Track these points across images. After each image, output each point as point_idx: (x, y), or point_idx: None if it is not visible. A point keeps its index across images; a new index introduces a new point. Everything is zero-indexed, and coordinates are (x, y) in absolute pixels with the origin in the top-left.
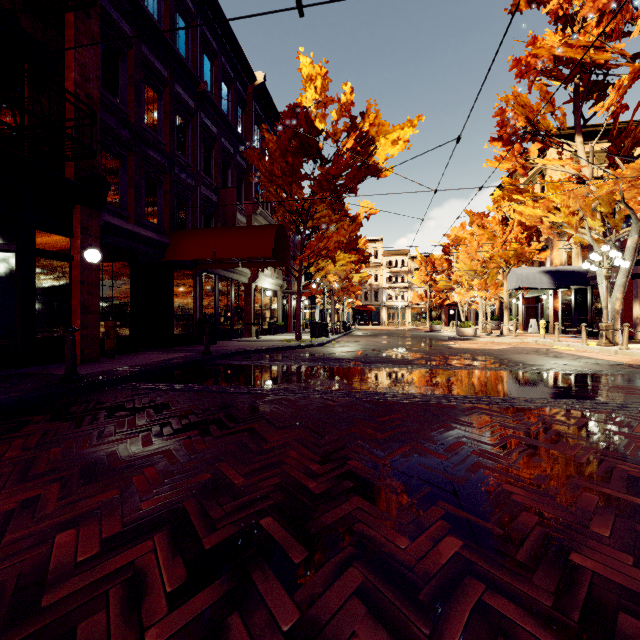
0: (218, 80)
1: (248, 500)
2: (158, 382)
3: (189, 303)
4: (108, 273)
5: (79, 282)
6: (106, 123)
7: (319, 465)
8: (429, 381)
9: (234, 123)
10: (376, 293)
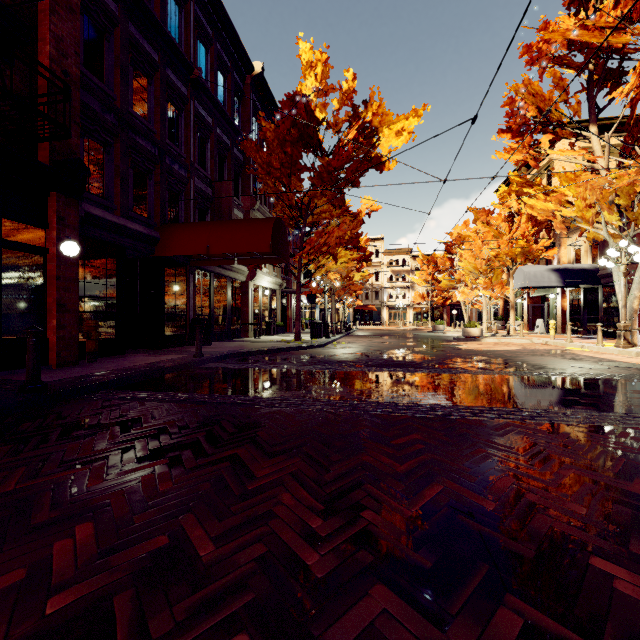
0: (213, 68)
1: (214, 592)
2: (137, 390)
3: (182, 302)
4: (91, 269)
5: (54, 277)
6: (88, 106)
7: (322, 519)
8: (445, 388)
9: (231, 114)
10: (377, 293)
